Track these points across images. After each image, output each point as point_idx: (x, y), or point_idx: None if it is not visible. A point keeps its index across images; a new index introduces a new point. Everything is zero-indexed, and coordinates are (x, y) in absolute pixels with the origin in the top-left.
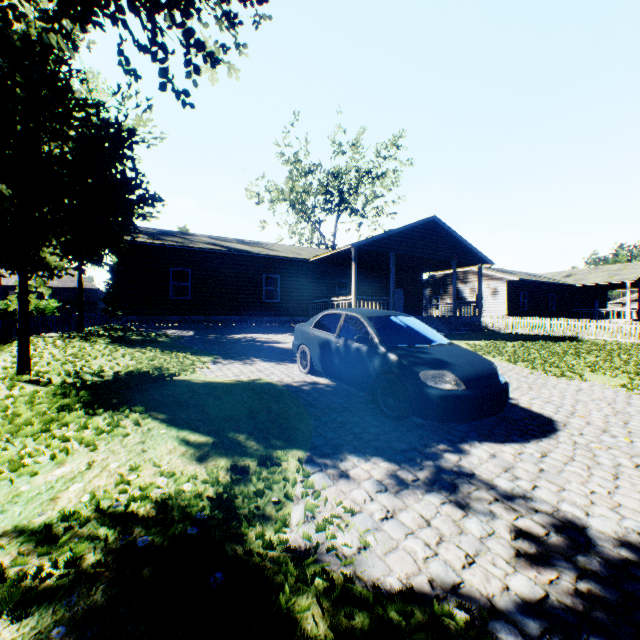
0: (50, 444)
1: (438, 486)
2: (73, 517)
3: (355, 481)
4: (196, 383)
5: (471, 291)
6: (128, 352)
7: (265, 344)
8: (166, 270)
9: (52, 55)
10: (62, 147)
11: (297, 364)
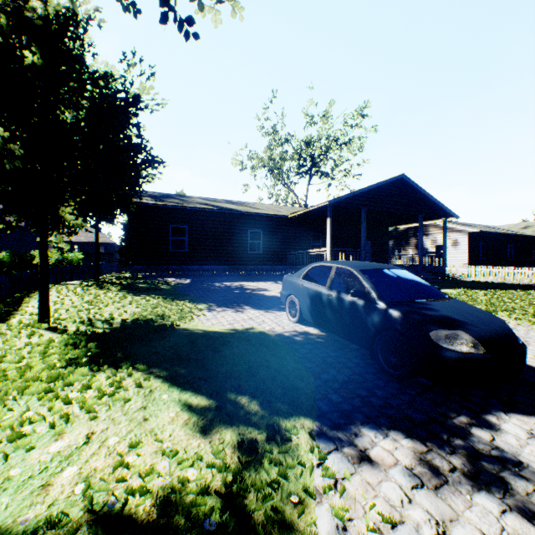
0: (52, 407)
1: (485, 481)
2: (60, 524)
3: (380, 468)
4: (195, 333)
5: (432, 242)
6: (135, 299)
7: (252, 292)
8: (167, 227)
9: (67, 30)
10: (78, 117)
11: (284, 312)
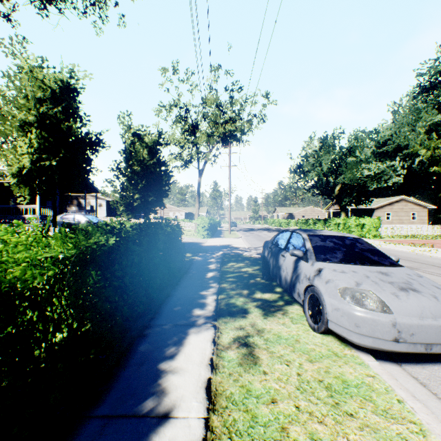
0: None
1: None
2: None
3: None
4: None
5: (88, 204)
6: None
7: None
8: None
9: None
10: None
11: None
